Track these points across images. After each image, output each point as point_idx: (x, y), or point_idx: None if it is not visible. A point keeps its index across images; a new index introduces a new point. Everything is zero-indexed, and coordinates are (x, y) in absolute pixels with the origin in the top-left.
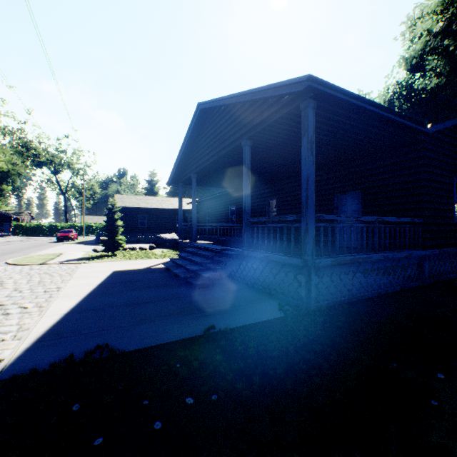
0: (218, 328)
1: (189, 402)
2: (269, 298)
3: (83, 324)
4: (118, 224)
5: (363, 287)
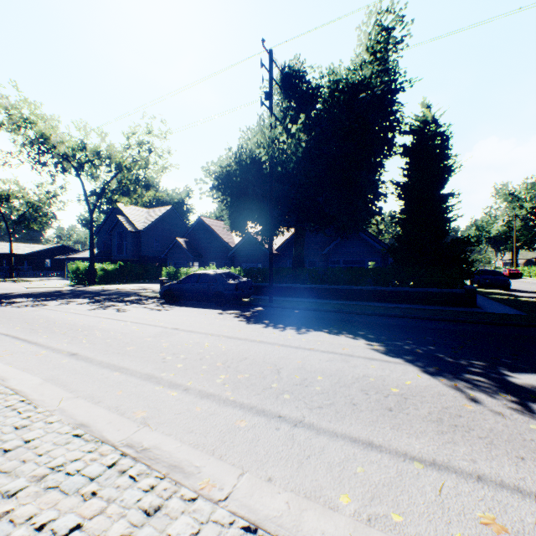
0: None
1: None
2: None
3: None
4: None
5: None
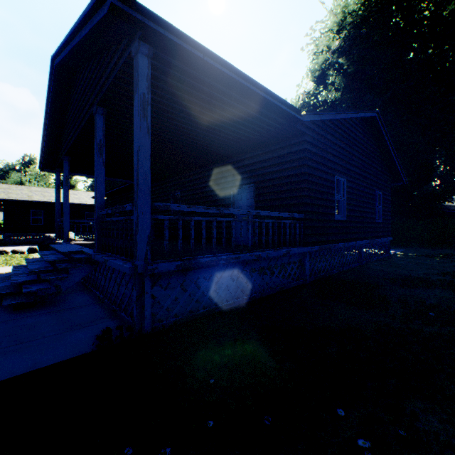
0: None
1: None
2: (106, 319)
3: None
4: None
5: (231, 293)
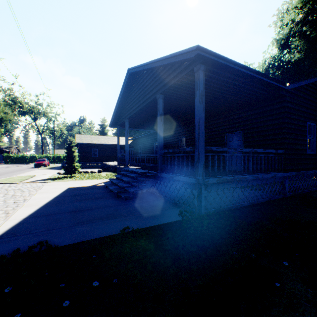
0: (131, 229)
1: (95, 285)
2: (174, 207)
3: (35, 226)
4: (75, 155)
5: (240, 198)
